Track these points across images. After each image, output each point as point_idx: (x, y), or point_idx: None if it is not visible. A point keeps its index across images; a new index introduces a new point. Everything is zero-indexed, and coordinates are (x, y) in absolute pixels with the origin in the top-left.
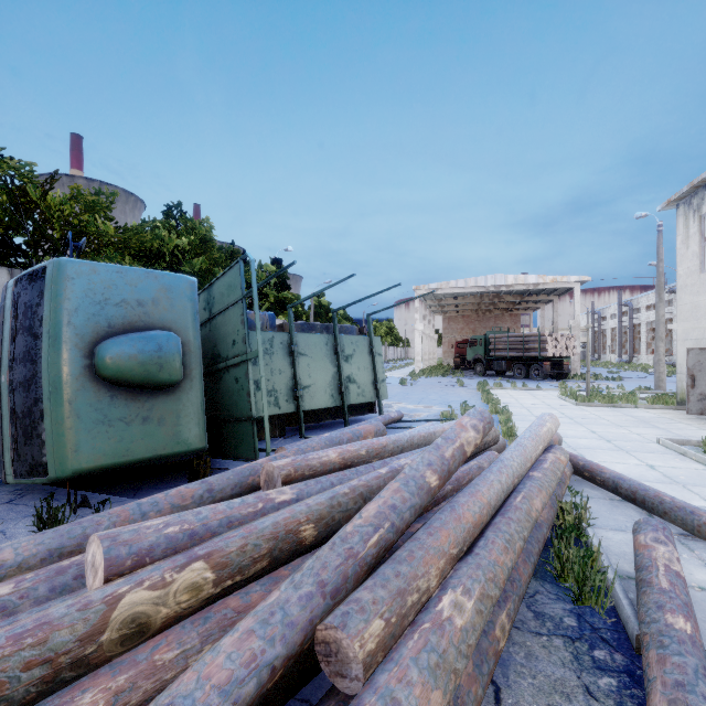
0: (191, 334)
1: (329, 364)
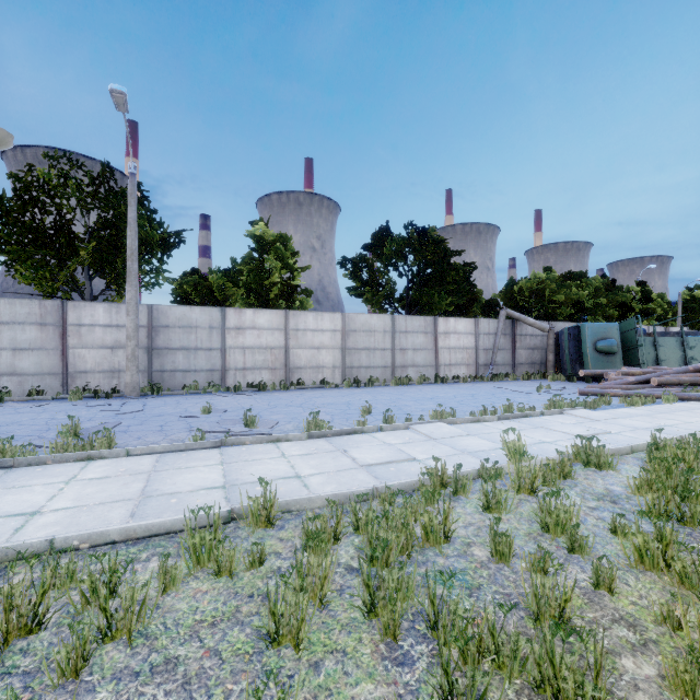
0: (618, 340)
1: (677, 351)
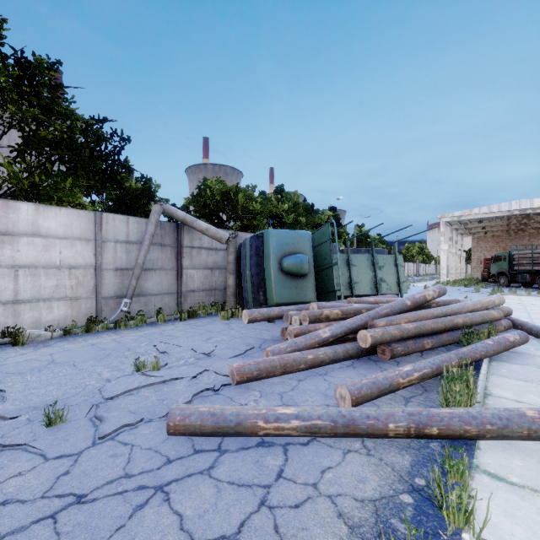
0: (310, 255)
1: (369, 271)
